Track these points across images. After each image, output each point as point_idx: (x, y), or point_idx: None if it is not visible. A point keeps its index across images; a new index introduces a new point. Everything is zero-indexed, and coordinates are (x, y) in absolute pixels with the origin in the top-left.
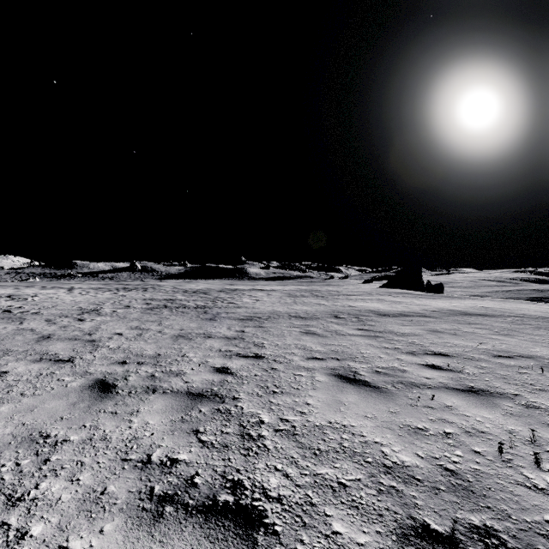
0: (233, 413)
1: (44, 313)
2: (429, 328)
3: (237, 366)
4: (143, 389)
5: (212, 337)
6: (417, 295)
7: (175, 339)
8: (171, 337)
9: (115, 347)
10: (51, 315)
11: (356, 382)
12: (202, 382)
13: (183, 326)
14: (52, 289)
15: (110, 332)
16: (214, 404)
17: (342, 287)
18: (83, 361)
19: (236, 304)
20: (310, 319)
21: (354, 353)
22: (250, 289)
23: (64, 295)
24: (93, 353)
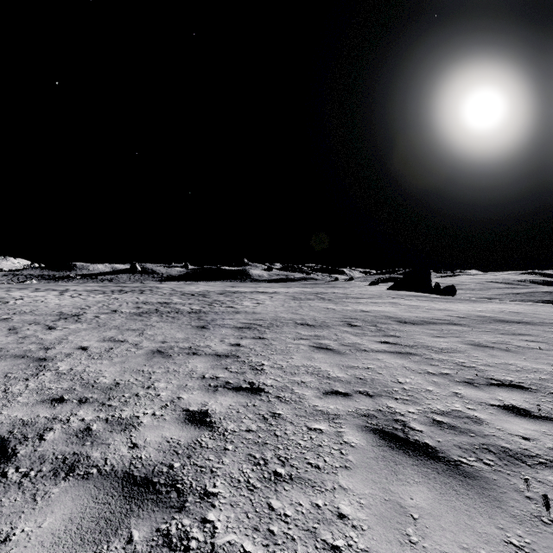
0: (194, 547)
1: (14, 319)
2: (469, 340)
3: (221, 409)
4: (53, 466)
5: (197, 354)
6: (432, 298)
7: (150, 356)
8: (147, 354)
9: (65, 371)
10: (20, 321)
11: (412, 447)
12: (158, 446)
13: (167, 337)
14: (44, 291)
15: (74, 345)
16: (163, 514)
17: (349, 290)
18: (3, 397)
19: (235, 309)
20: (319, 328)
21: (389, 383)
22: (252, 291)
23: (52, 298)
24: (29, 381)
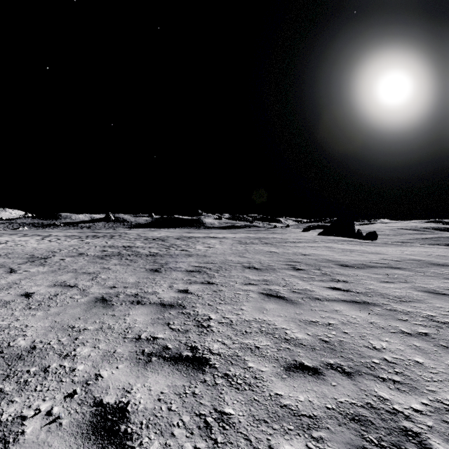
0: None
1: None
2: (420, 286)
3: (147, 402)
4: None
5: (141, 303)
6: (360, 242)
7: (90, 306)
8: (88, 302)
9: None
10: None
11: None
12: None
13: (118, 281)
14: (29, 236)
15: (20, 291)
16: None
17: (286, 235)
18: None
19: (188, 252)
20: (266, 271)
21: (364, 350)
22: (205, 236)
23: (32, 242)
24: None
